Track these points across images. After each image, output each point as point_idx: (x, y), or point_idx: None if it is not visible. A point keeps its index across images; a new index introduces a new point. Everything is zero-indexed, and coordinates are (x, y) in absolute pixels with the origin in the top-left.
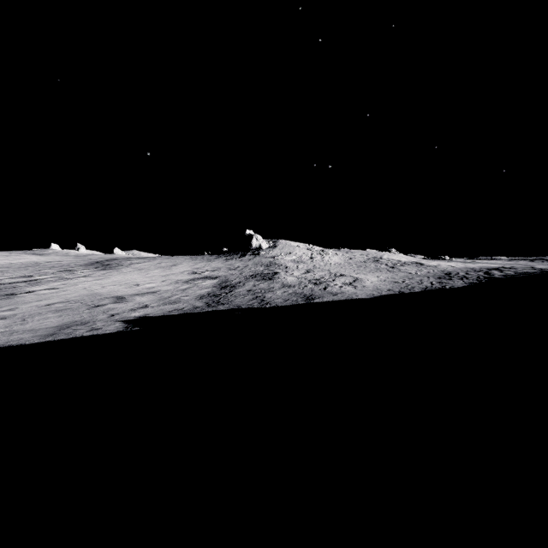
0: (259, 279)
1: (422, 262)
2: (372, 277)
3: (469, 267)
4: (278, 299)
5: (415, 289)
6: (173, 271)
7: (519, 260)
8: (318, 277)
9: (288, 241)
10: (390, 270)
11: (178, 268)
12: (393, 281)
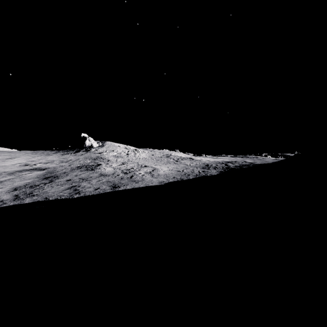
0: (83, 170)
1: (193, 157)
2: (164, 168)
3: (216, 161)
4: (90, 188)
5: (190, 177)
6: (5, 164)
7: (237, 157)
8: (129, 168)
9: (113, 143)
10: (175, 162)
11: (13, 161)
12: (177, 170)
